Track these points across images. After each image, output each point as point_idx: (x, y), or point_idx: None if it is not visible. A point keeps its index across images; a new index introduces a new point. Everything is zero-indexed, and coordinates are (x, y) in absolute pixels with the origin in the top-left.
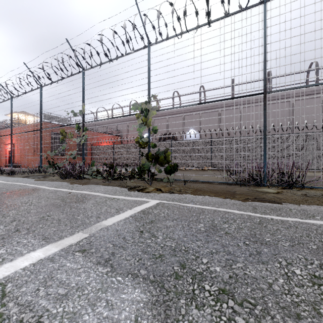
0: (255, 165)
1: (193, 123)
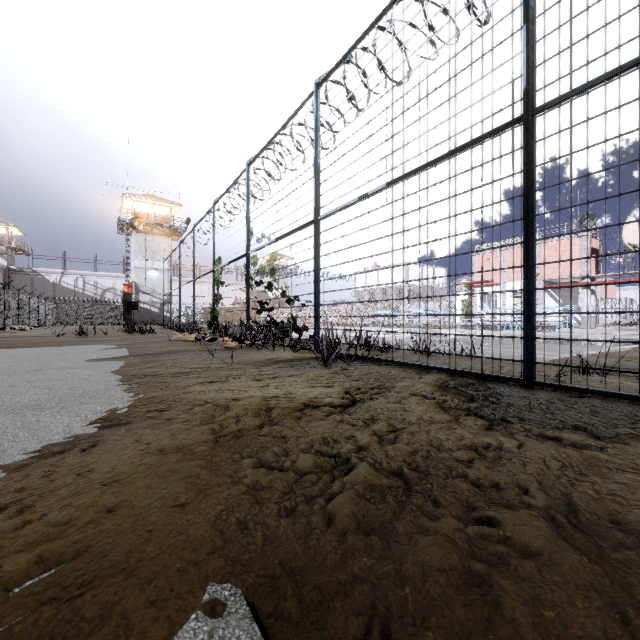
0: None
1: None
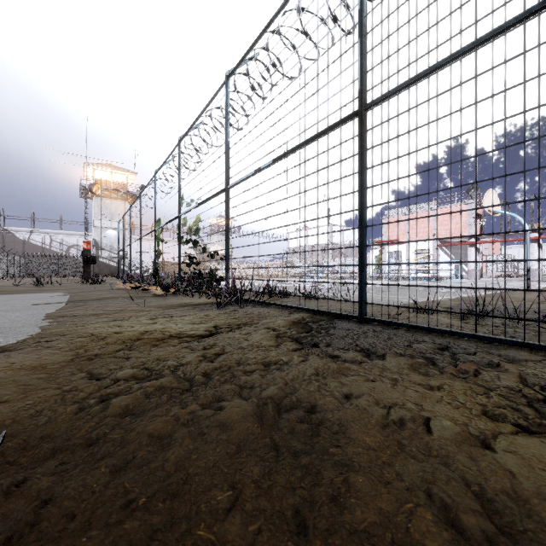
0: None
1: None
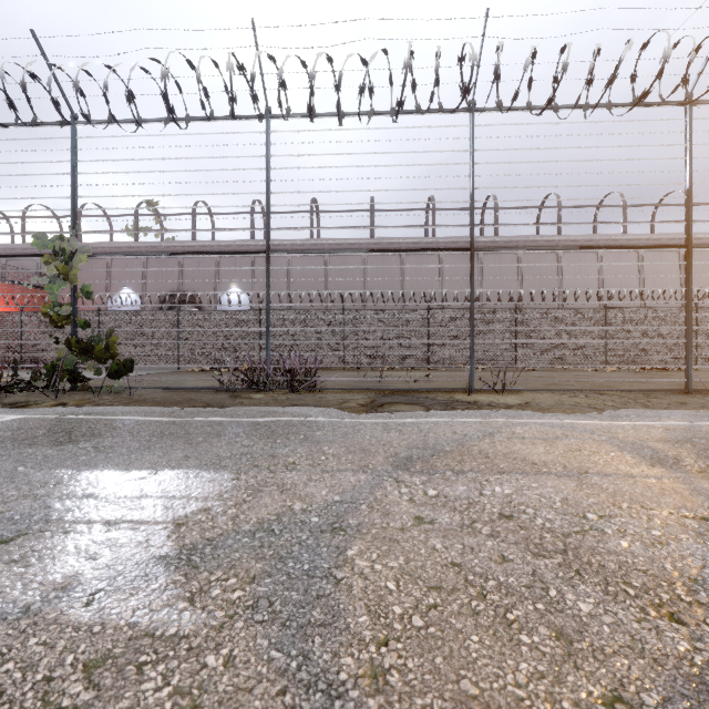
0: (333, 361)
1: (237, 275)
